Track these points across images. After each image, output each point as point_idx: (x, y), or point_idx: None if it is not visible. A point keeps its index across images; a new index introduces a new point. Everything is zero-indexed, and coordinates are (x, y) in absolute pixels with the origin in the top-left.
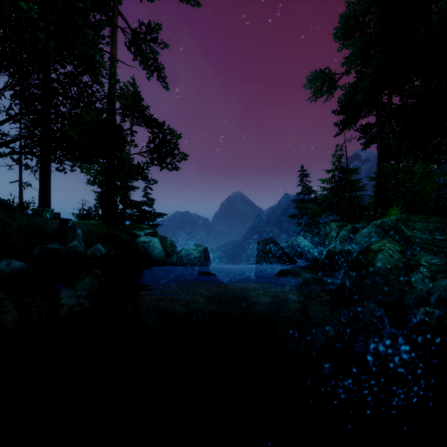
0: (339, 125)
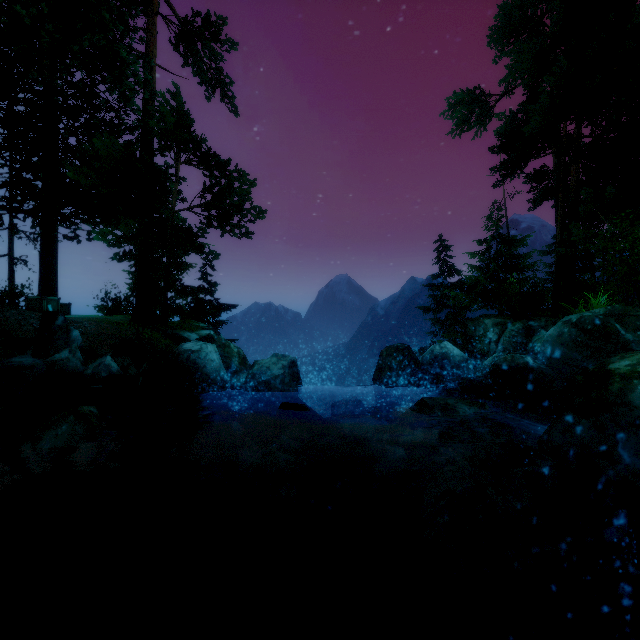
0: (500, 169)
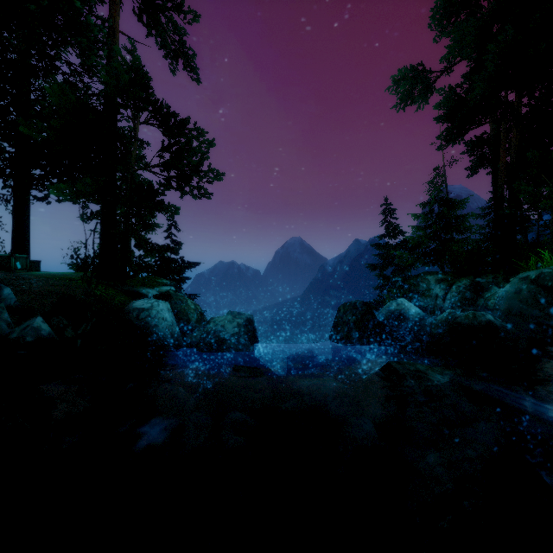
0: (444, 136)
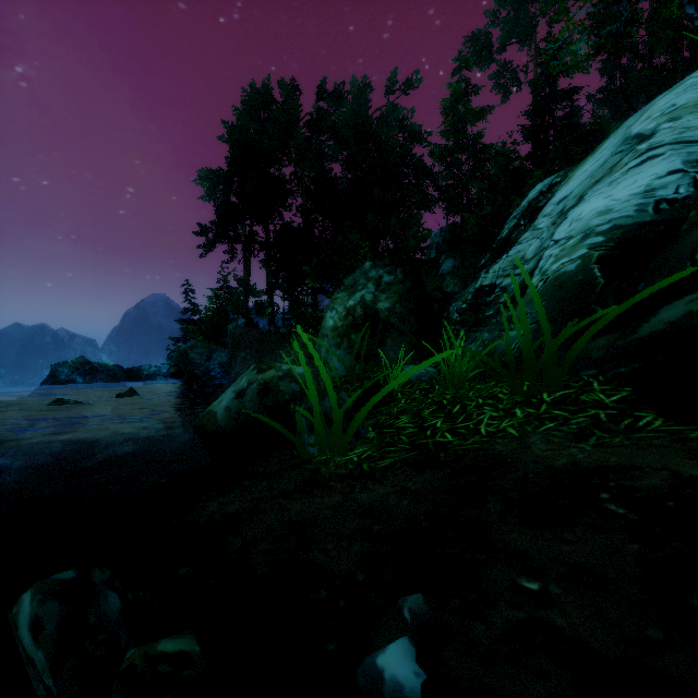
0: (204, 246)
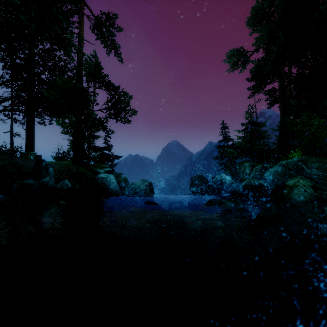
0: (251, 89)
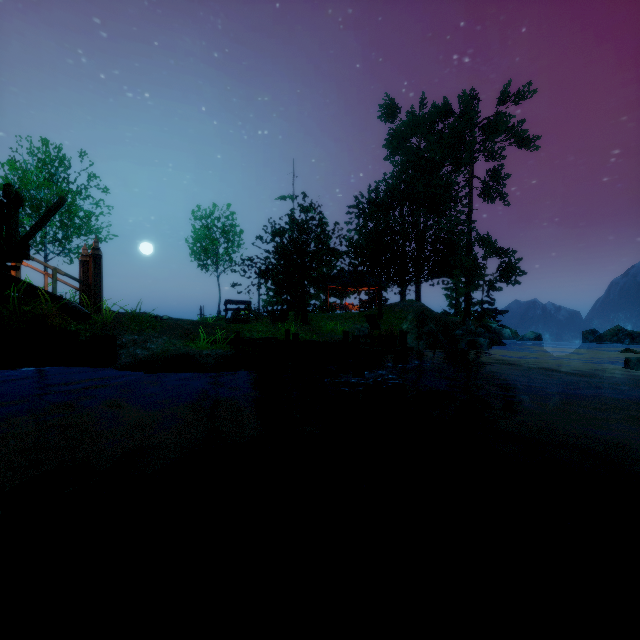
0: None
